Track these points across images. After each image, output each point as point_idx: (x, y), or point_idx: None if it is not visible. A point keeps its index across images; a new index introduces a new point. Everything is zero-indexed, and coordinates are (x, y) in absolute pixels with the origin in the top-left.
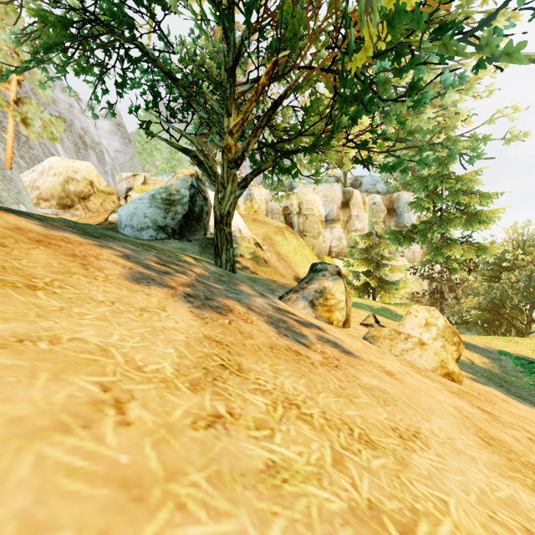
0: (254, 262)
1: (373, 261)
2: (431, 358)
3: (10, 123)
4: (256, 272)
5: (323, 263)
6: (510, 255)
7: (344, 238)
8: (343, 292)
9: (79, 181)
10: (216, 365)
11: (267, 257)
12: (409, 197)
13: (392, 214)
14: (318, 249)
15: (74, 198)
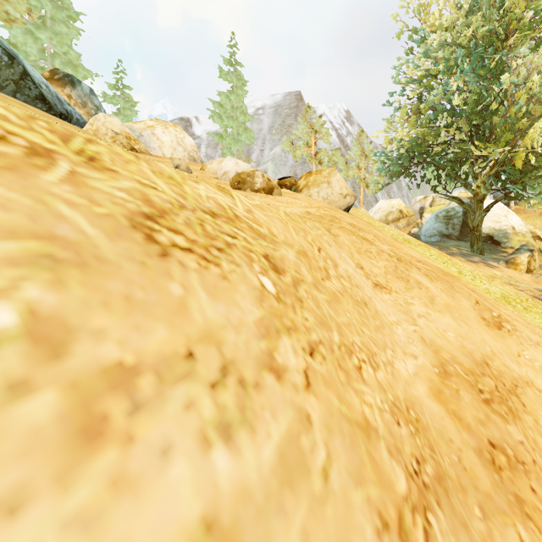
0: None
1: None
2: None
3: (361, 189)
4: None
5: (521, 246)
6: None
7: None
8: (526, 258)
9: (394, 212)
10: None
11: None
12: None
13: None
14: None
15: (391, 222)
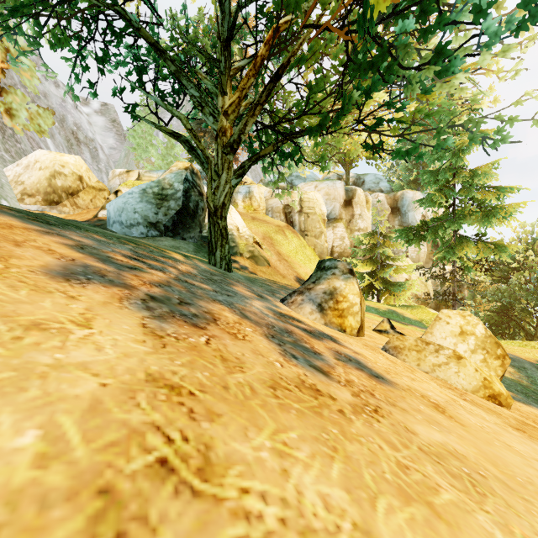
0: (253, 262)
1: (377, 261)
2: (471, 375)
3: None
4: (255, 273)
5: (333, 260)
6: (520, 255)
7: (347, 238)
8: (358, 294)
9: (67, 176)
10: (143, 468)
11: (266, 256)
12: (413, 196)
13: (396, 213)
14: (319, 249)
15: (62, 194)
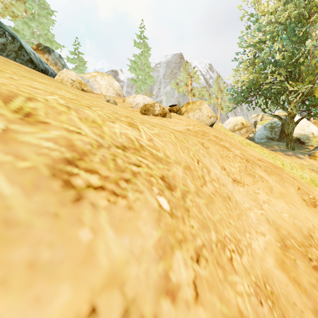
0: None
1: None
2: None
3: (218, 111)
4: None
5: None
6: None
7: None
8: None
9: (238, 124)
10: None
11: None
12: None
13: None
14: None
15: (237, 130)
